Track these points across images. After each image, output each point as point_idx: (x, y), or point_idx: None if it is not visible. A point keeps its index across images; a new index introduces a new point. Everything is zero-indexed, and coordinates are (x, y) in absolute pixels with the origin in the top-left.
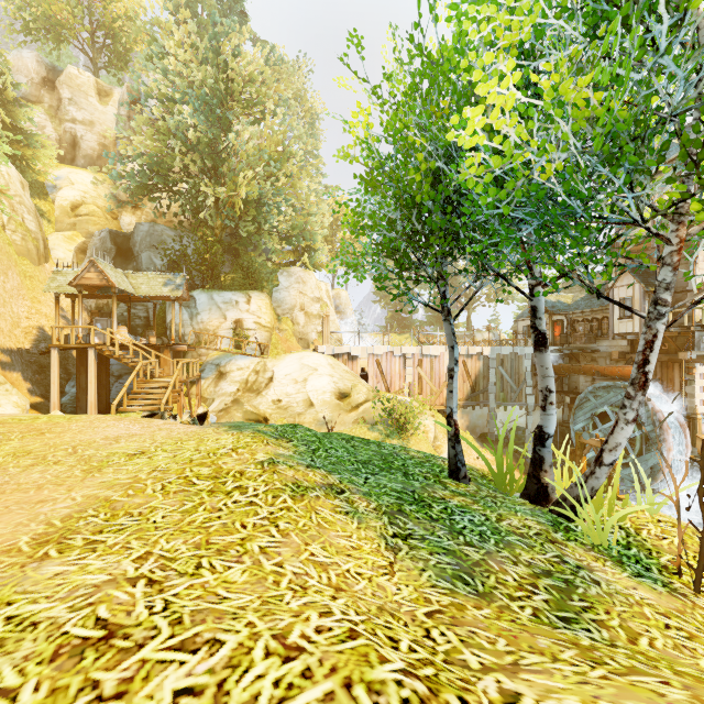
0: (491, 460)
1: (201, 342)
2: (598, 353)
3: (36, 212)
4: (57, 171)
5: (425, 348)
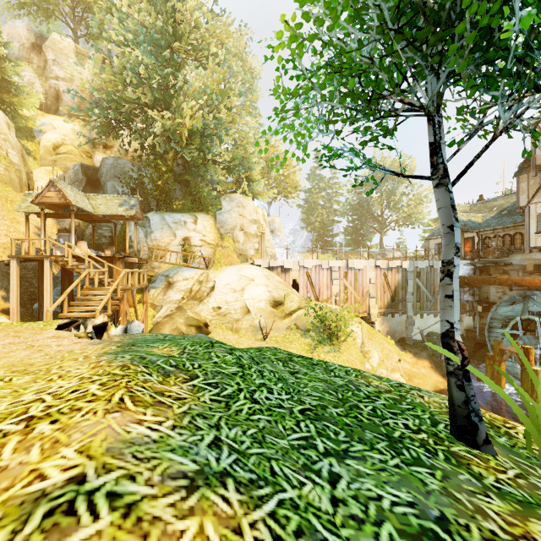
0: (411, 363)
1: (154, 257)
2: (510, 266)
3: (22, 150)
4: (43, 118)
5: (349, 261)
